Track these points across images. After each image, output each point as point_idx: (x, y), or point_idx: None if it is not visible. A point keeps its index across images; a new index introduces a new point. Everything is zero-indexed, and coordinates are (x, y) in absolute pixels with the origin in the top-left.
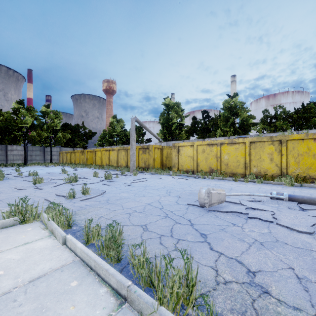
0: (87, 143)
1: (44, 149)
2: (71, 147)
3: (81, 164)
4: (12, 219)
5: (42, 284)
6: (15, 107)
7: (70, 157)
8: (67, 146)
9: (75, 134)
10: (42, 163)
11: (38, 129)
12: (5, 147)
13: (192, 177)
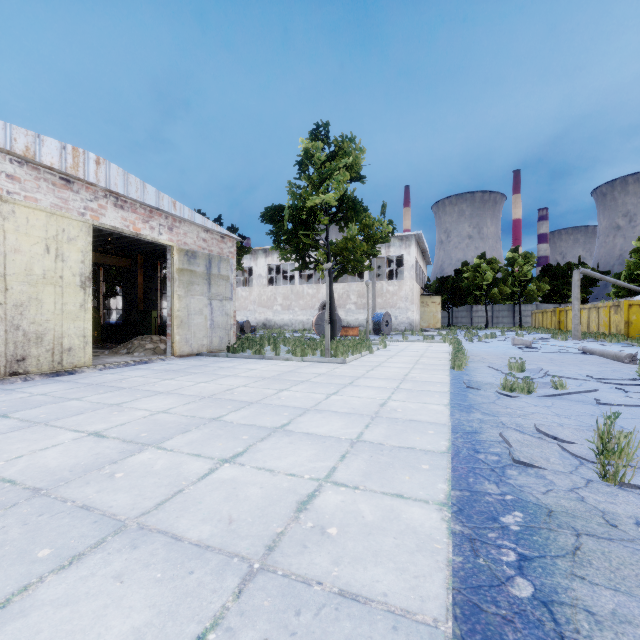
0: (588, 294)
1: (513, 308)
2: (555, 303)
3: (542, 329)
4: (442, 341)
5: (441, 345)
6: (477, 263)
7: (542, 319)
8: (549, 302)
9: (562, 281)
10: (504, 327)
11: (501, 284)
12: (470, 308)
13: (635, 345)
